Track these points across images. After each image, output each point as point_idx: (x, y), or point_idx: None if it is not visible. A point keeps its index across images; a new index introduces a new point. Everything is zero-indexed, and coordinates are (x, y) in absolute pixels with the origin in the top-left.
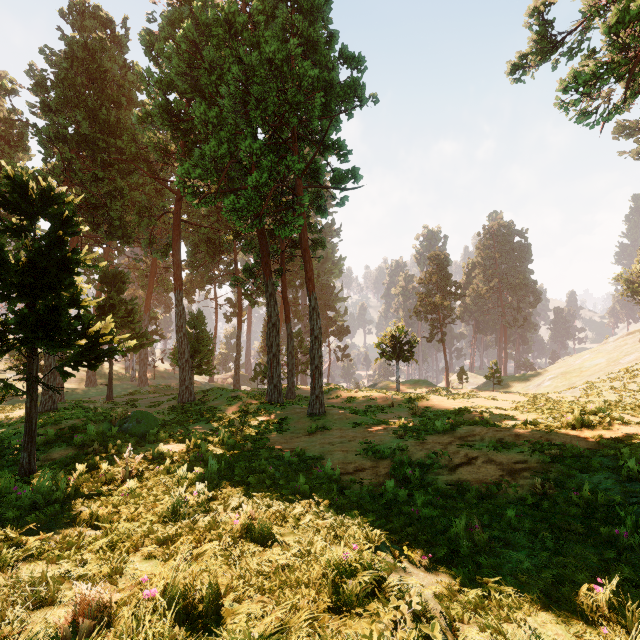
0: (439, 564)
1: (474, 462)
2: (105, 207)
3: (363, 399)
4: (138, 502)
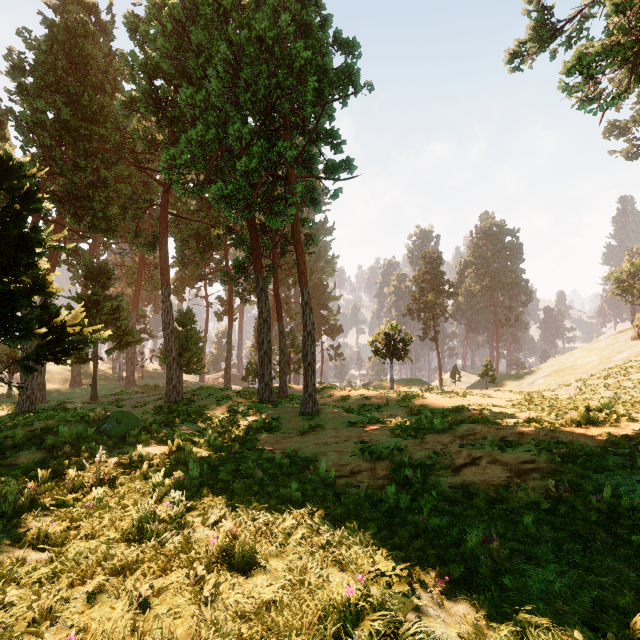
0: (455, 586)
1: (478, 462)
2: (88, 198)
3: (357, 398)
4: (104, 514)
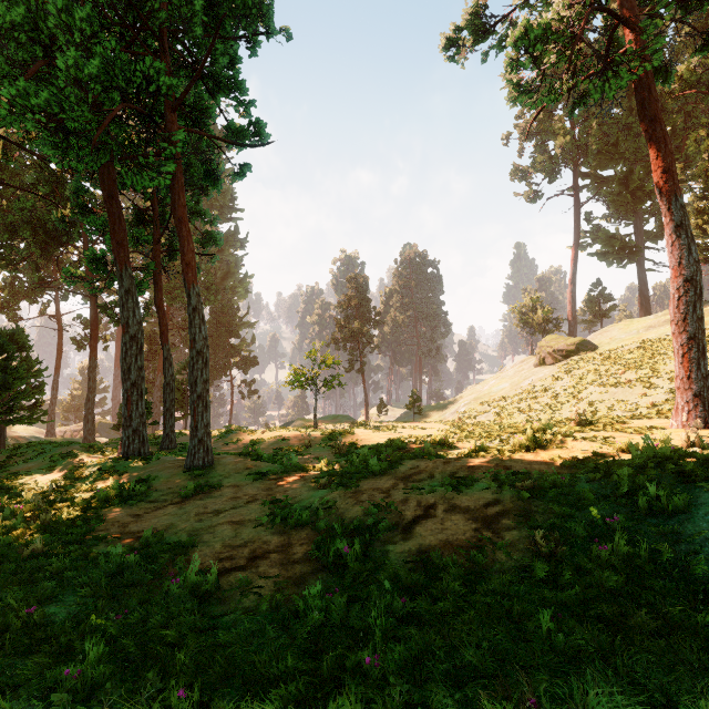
0: None
1: (433, 513)
2: None
3: (272, 440)
4: None
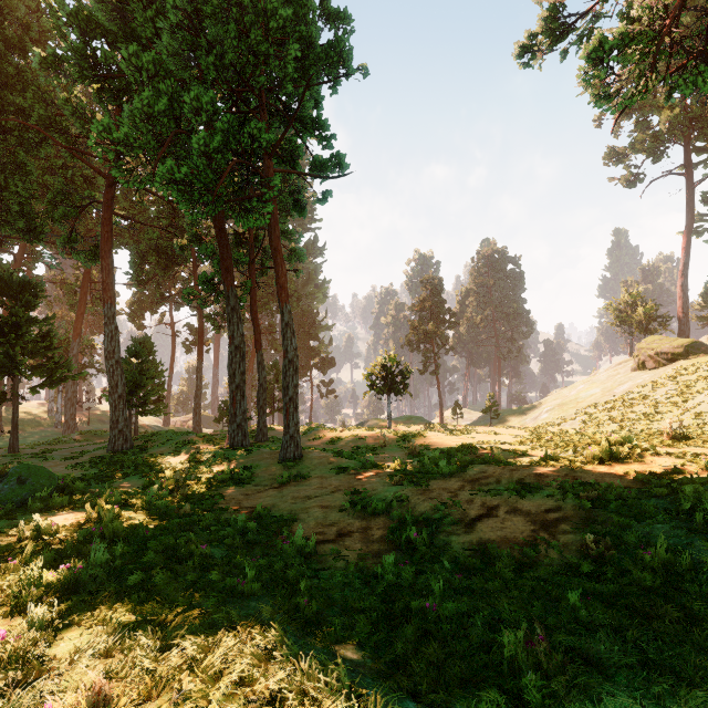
0: None
1: (495, 513)
2: None
3: (350, 439)
4: None
